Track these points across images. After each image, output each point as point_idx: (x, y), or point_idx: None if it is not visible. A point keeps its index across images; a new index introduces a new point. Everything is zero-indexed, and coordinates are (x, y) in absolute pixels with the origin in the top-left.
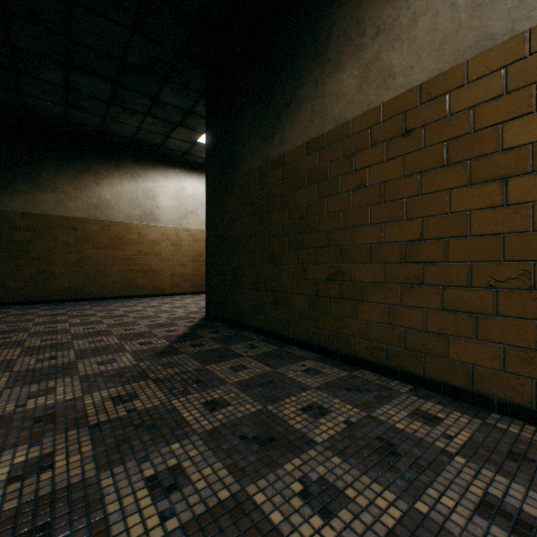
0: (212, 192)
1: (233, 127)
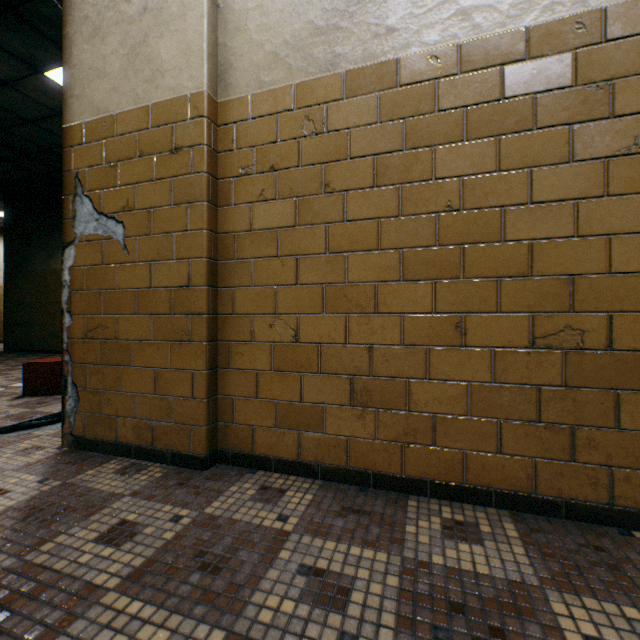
0: (11, 273)
1: (28, 242)
